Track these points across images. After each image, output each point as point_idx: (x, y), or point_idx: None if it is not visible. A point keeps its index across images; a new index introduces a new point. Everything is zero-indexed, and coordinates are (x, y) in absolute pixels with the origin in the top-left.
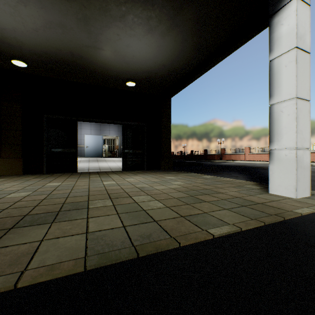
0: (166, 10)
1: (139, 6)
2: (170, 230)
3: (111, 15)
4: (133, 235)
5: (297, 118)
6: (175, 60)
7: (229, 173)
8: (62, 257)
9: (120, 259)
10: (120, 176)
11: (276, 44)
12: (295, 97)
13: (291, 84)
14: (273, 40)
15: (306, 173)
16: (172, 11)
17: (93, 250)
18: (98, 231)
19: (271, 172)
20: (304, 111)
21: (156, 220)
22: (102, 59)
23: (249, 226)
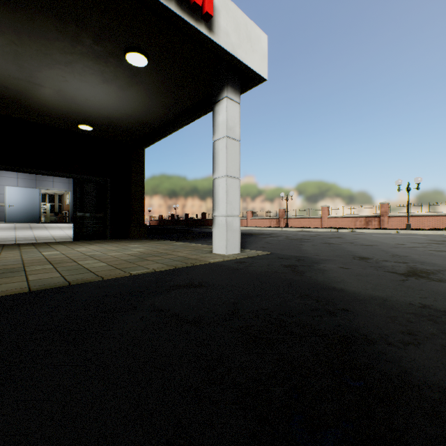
0: (122, 70)
1: (89, 60)
2: (101, 274)
3: (54, 59)
4: (70, 278)
5: (227, 192)
6: (142, 112)
7: (207, 240)
8: (10, 289)
9: (56, 285)
10: (68, 246)
11: (217, 129)
12: (226, 175)
13: (224, 164)
14: (215, 125)
15: (236, 235)
16: (129, 72)
17: (35, 285)
18: (38, 279)
19: (214, 235)
20: (234, 186)
21: (93, 272)
22: (40, 95)
23: (162, 269)
